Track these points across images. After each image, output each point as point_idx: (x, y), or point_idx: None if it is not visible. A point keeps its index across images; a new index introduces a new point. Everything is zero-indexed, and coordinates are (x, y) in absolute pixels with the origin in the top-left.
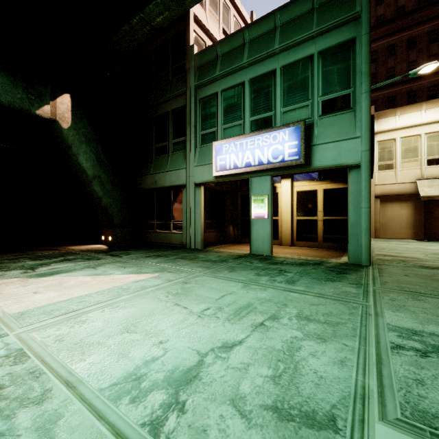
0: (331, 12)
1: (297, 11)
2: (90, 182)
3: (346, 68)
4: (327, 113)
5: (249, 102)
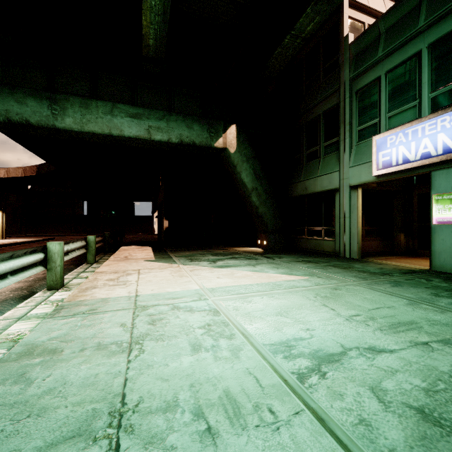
0: None
1: None
2: (249, 194)
3: None
4: None
5: (428, 74)
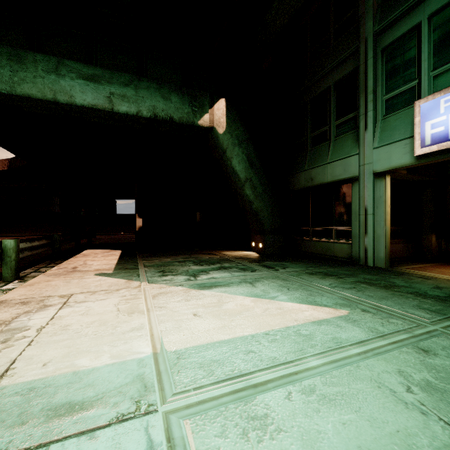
0: None
1: None
2: (242, 186)
3: None
4: None
5: None
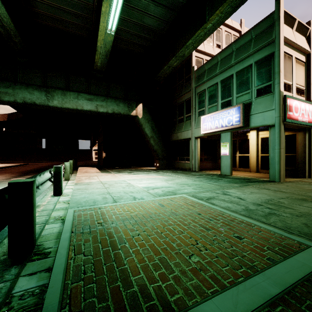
0: (260, 40)
1: (243, 41)
2: (149, 139)
3: (269, 70)
4: (259, 96)
5: (220, 93)
